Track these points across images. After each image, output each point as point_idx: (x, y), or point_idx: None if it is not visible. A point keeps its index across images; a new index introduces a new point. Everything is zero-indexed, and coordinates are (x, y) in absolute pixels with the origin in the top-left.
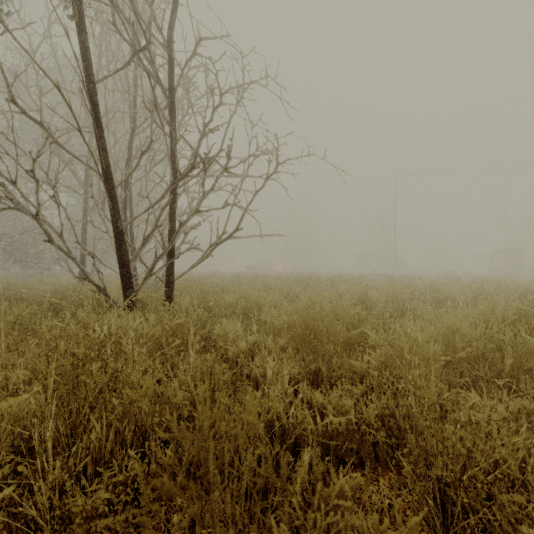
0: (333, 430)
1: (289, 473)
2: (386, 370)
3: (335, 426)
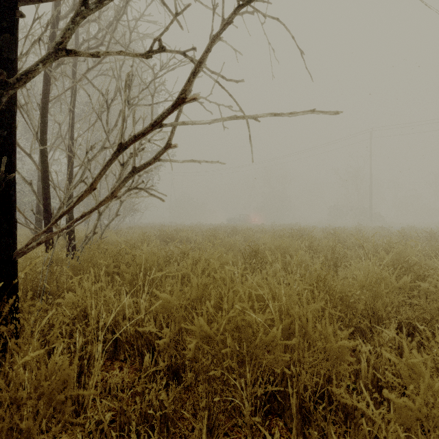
0: None
1: None
2: None
3: None
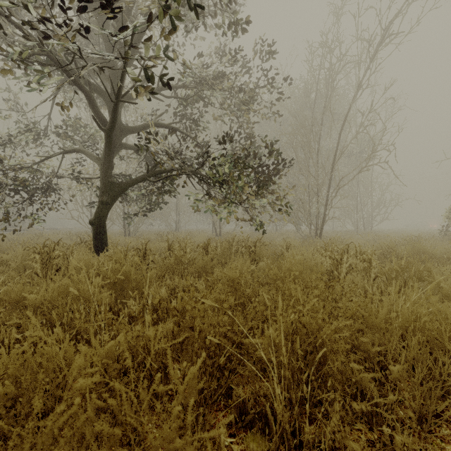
0: None
1: None
2: None
3: None
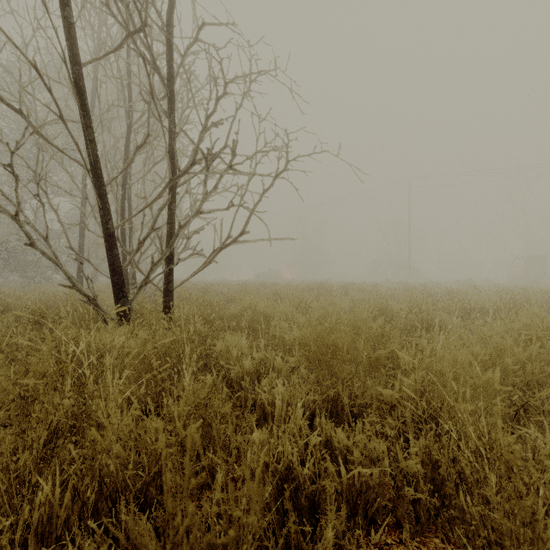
0: (362, 485)
1: (305, 548)
2: (423, 399)
3: (364, 480)
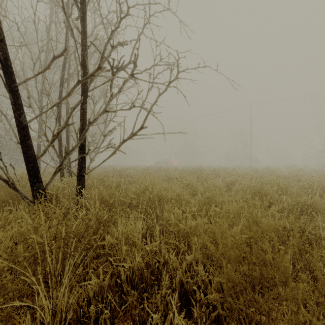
0: None
1: None
2: None
3: None
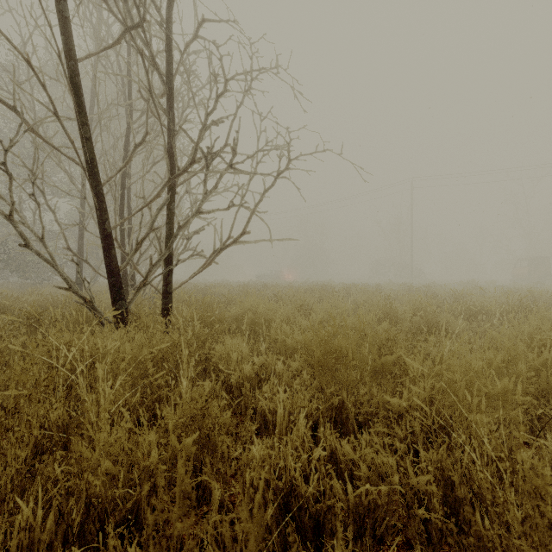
0: (370, 503)
1: None
2: (432, 408)
3: (372, 498)
